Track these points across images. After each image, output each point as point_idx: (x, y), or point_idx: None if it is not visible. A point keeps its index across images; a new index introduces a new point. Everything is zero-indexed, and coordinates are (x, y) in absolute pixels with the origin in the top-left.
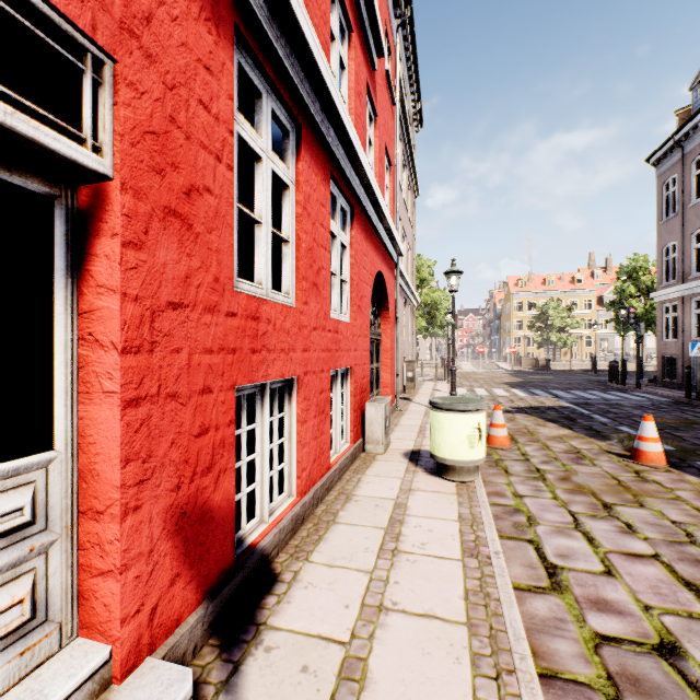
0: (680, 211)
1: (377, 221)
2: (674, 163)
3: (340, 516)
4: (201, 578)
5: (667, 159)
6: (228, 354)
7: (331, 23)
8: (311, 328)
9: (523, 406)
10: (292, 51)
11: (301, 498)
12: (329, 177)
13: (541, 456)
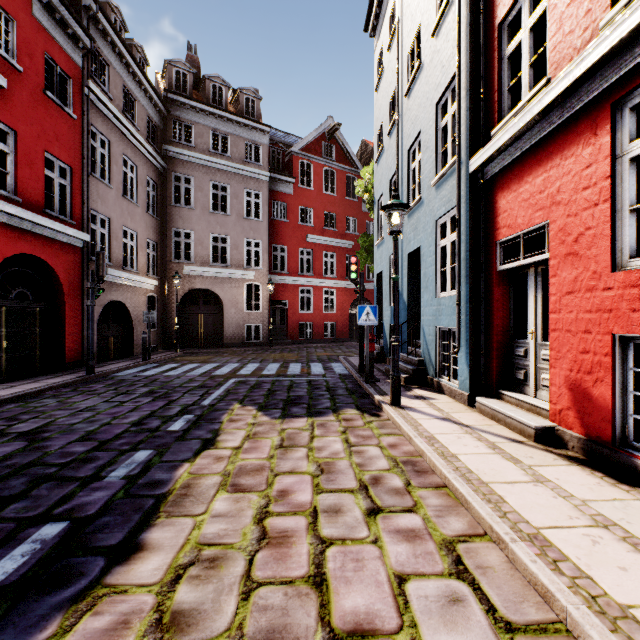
0: None
1: None
2: None
3: None
4: (583, 424)
5: None
6: (604, 313)
7: None
8: None
9: None
10: None
11: None
12: None
13: None
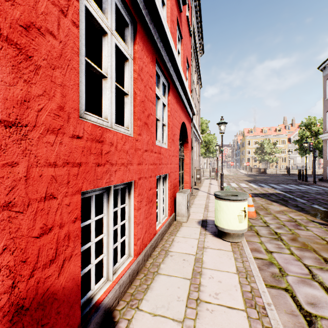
0: None
1: (182, 94)
2: None
3: (161, 268)
4: None
5: None
6: (73, 167)
7: None
8: (143, 150)
9: (257, 193)
10: None
11: (136, 257)
12: (155, 61)
13: (275, 223)
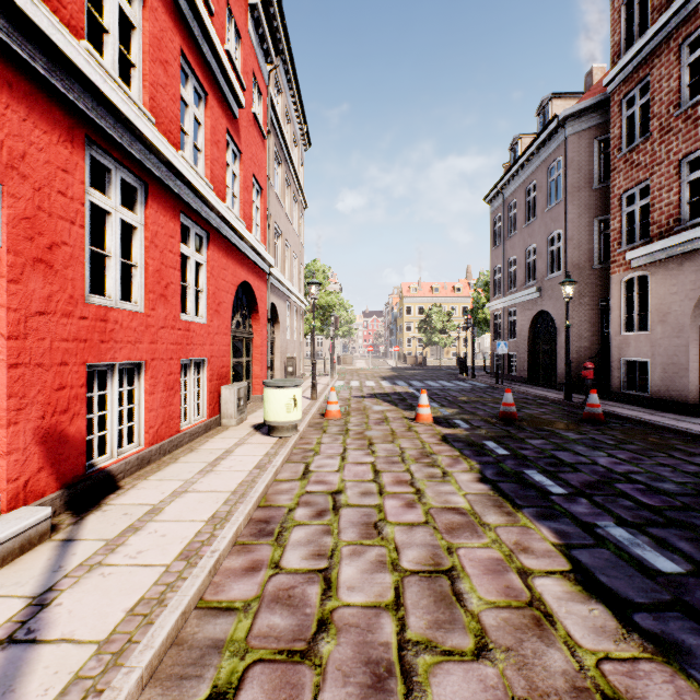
0: (502, 242)
1: (239, 241)
2: (499, 205)
3: (180, 459)
4: (60, 475)
5: (496, 201)
6: (81, 343)
7: (185, 95)
8: (159, 327)
9: (378, 392)
10: (137, 140)
11: (148, 447)
12: (180, 215)
13: (358, 422)
